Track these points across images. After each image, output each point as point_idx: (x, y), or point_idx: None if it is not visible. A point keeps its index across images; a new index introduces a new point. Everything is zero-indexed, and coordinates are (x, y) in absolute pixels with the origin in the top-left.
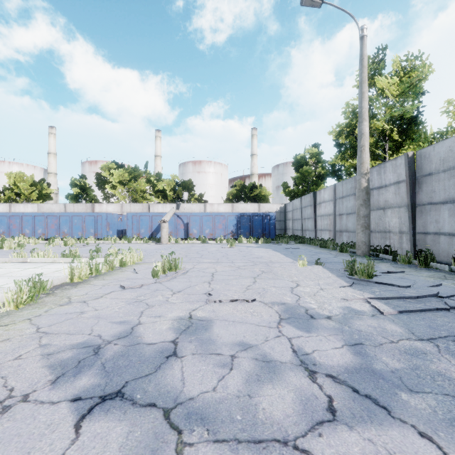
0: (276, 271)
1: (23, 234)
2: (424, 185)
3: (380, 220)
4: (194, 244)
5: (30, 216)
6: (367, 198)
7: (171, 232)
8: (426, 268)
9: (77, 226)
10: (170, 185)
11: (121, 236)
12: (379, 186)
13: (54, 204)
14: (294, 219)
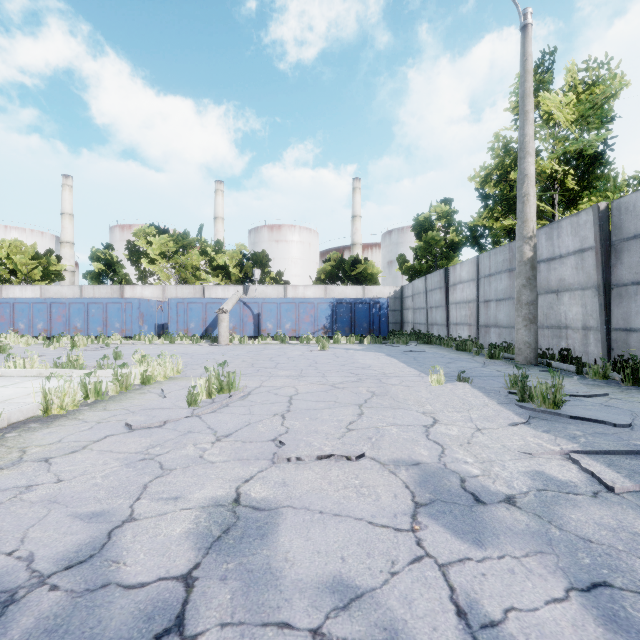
0: (396, 392)
1: (16, 330)
2: (625, 255)
3: (551, 310)
4: (268, 346)
5: (26, 303)
6: (533, 276)
7: (235, 327)
8: (637, 386)
9: (95, 318)
10: (234, 258)
11: (162, 333)
12: (549, 257)
13: (65, 286)
14: (415, 308)
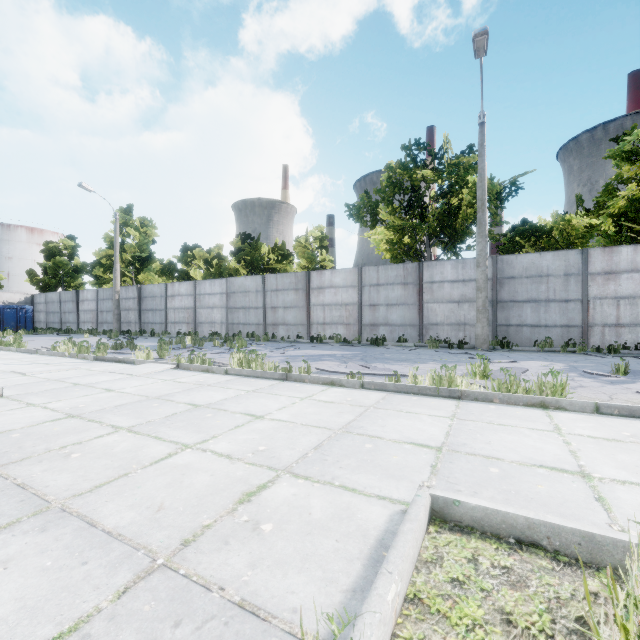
0: (76, 339)
1: None
2: (144, 302)
3: (127, 316)
4: None
5: None
6: (119, 305)
7: None
8: (142, 336)
9: None
10: None
11: None
12: (126, 298)
13: None
14: (50, 312)
